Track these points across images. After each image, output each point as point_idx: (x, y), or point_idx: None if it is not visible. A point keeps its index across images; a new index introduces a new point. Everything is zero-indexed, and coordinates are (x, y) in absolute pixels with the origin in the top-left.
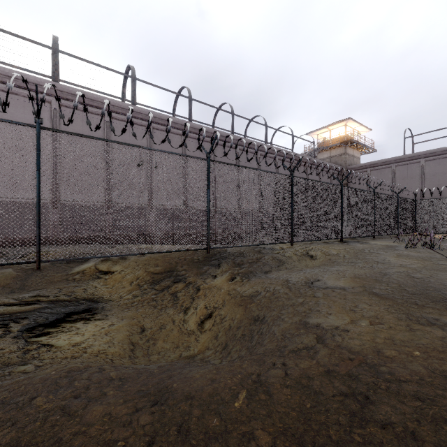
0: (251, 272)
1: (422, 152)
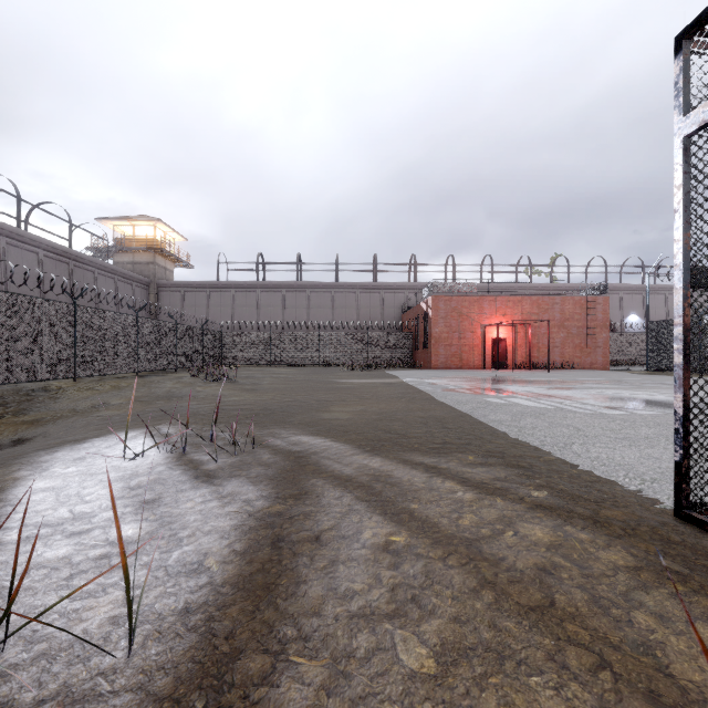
0: (25, 409)
1: (233, 282)
